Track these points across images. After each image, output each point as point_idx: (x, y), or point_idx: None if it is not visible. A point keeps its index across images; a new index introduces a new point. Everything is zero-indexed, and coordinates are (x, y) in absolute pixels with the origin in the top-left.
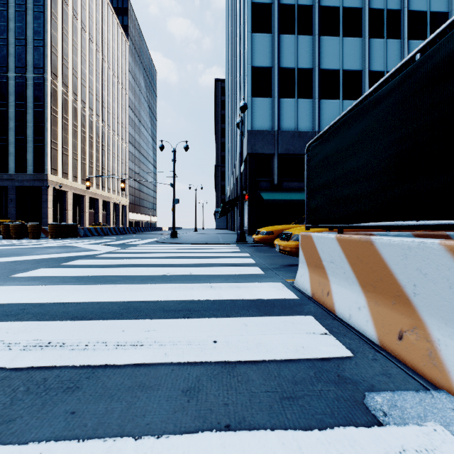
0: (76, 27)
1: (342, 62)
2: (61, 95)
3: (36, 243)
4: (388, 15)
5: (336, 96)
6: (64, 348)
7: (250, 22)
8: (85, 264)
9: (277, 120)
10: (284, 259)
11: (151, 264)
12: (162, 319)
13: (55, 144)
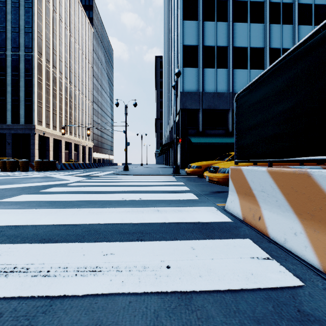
0: (55, 18)
1: (249, 42)
2: (44, 67)
3: (24, 175)
4: (283, 7)
5: (245, 67)
6: (27, 274)
7: (181, 12)
8: (58, 191)
9: (201, 84)
10: (211, 187)
11: (109, 191)
12: (118, 242)
13: (40, 103)
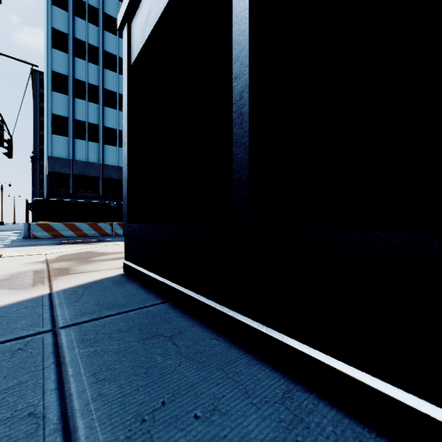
0: None
1: (118, 125)
2: None
3: None
4: None
5: (115, 144)
6: None
7: (50, 83)
8: None
9: (72, 153)
10: None
11: None
12: None
13: None
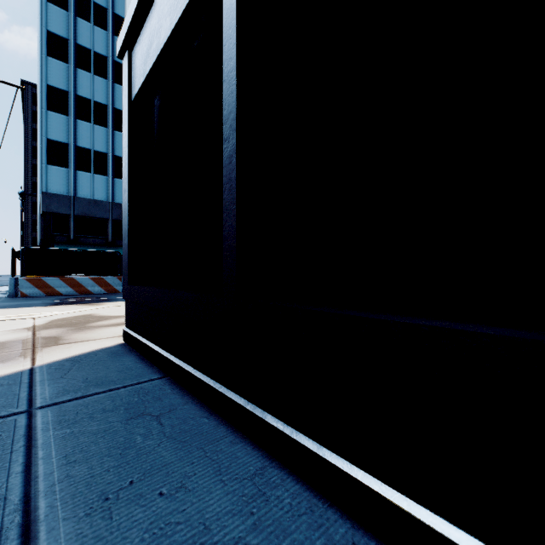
0: None
1: None
2: None
3: None
4: None
5: None
6: None
7: (45, 101)
8: None
9: (73, 188)
10: None
11: None
12: None
13: None
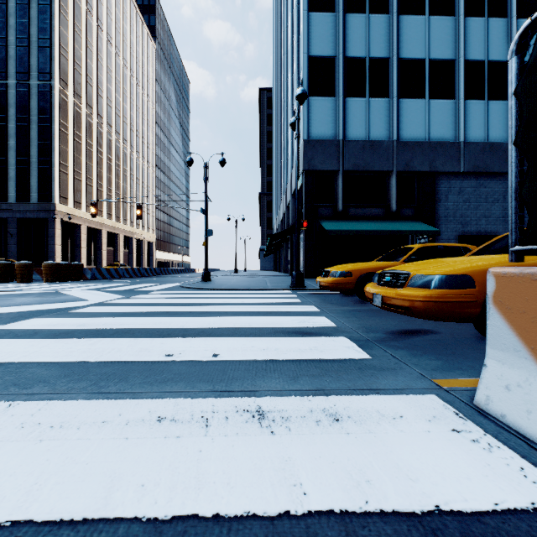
0: (91, 24)
1: (428, 49)
2: (72, 107)
3: (15, 289)
4: None
5: (421, 94)
6: None
7: None
8: (31, 328)
9: (342, 127)
10: (380, 317)
11: (149, 328)
12: None
13: (65, 166)
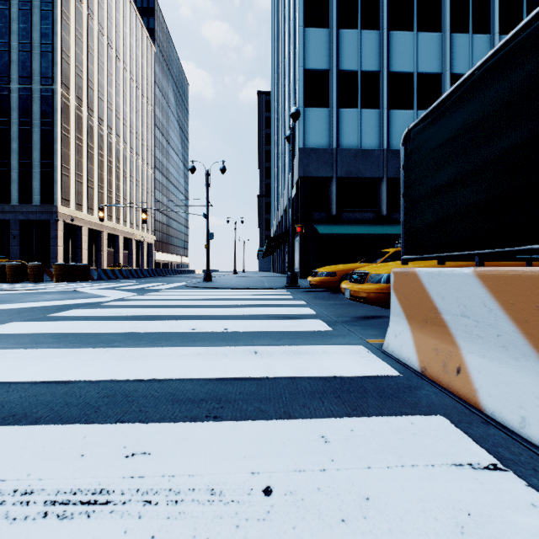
0: (91, 29)
1: (416, 63)
2: (73, 110)
3: (34, 288)
4: (474, 4)
5: (409, 106)
6: None
7: (302, 14)
8: (81, 315)
9: (335, 136)
10: (353, 308)
11: (172, 315)
12: (165, 423)
13: (67, 169)
